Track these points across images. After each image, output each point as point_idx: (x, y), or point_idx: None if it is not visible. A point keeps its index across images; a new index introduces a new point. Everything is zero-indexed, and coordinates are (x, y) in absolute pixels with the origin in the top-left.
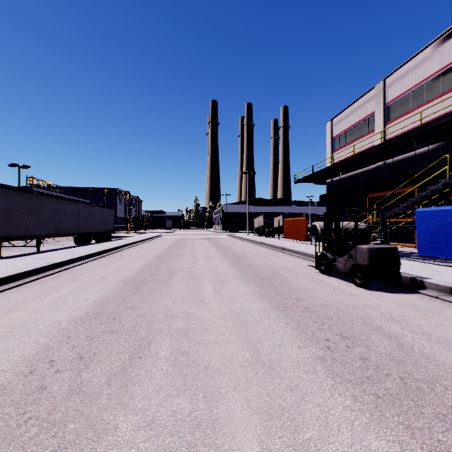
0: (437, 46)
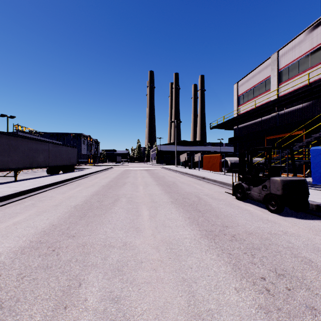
0: (319, 24)
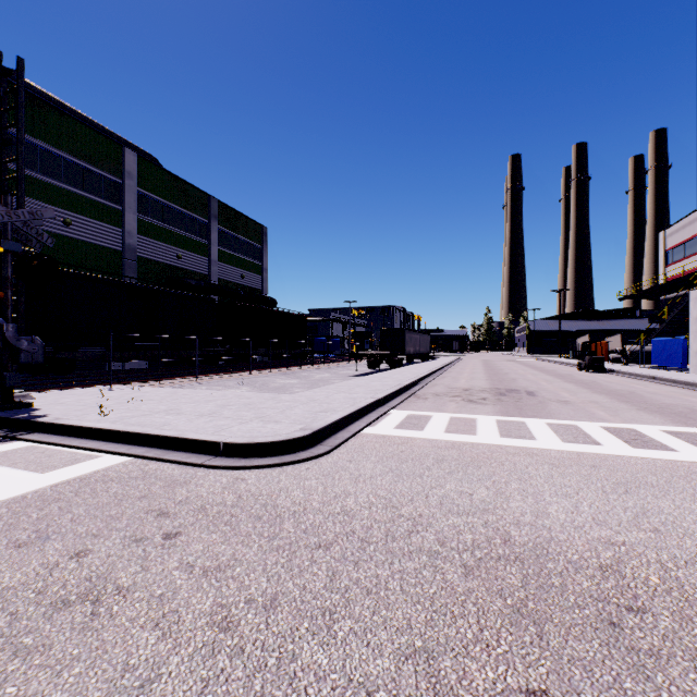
0: None
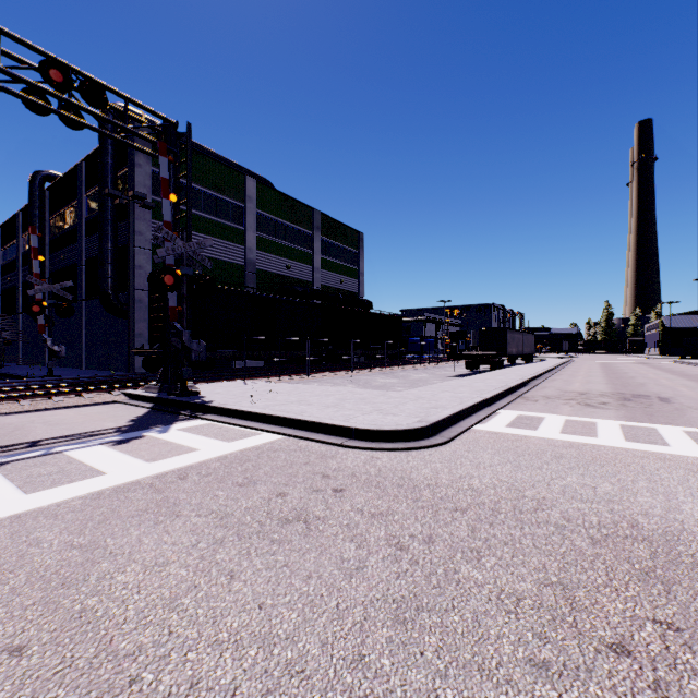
0: None
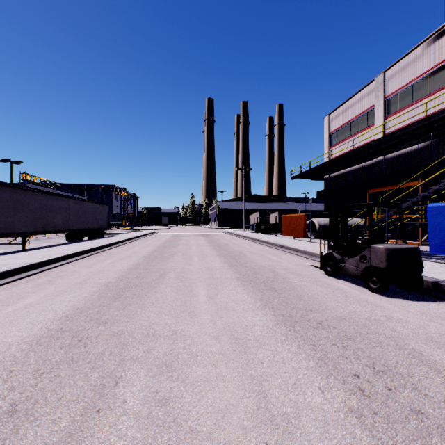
0: (441, 35)
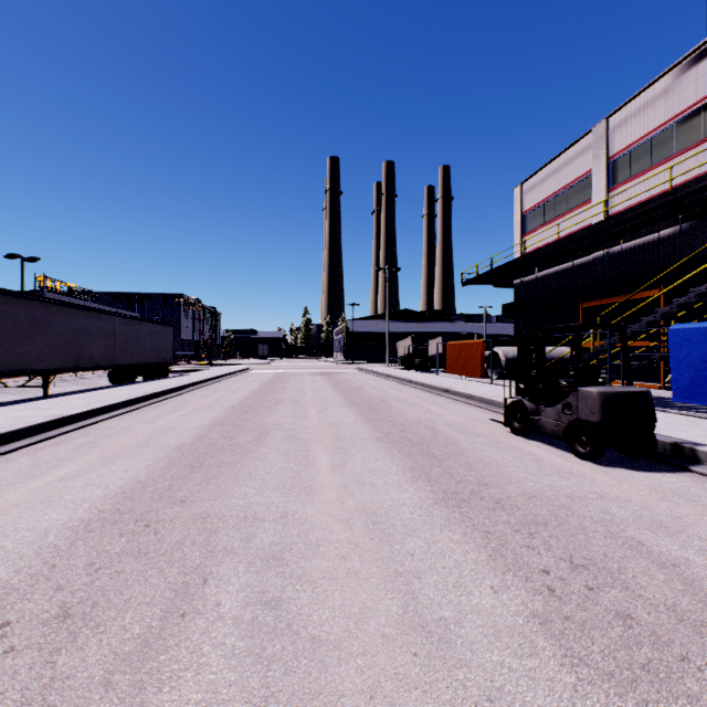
0: (695, 62)
